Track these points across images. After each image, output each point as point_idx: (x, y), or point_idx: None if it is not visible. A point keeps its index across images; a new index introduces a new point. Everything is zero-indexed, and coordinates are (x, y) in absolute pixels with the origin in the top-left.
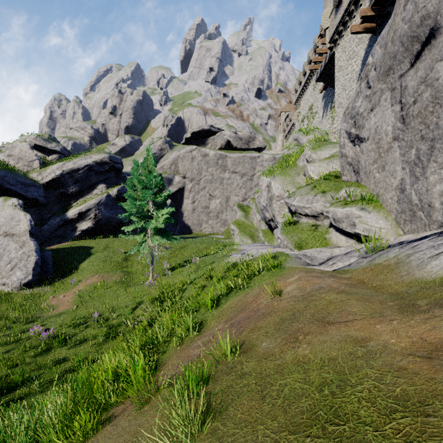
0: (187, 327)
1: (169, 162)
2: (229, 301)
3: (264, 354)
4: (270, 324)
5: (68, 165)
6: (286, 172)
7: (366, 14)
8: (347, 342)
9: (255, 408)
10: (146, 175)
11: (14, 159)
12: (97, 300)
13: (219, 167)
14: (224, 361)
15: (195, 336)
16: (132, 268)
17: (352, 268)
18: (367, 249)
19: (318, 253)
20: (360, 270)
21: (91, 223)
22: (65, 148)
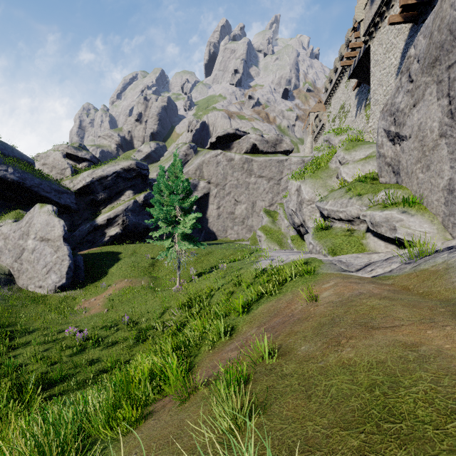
0: (219, 331)
1: (194, 167)
2: (260, 307)
3: (305, 356)
4: (308, 328)
5: (98, 172)
6: (317, 175)
7: (406, 3)
8: (396, 347)
9: (301, 406)
10: (173, 180)
11: (48, 168)
12: (127, 304)
13: (244, 172)
14: (262, 363)
15: (227, 341)
16: (159, 274)
17: (394, 275)
18: (411, 254)
19: (354, 259)
20: (404, 276)
21: (118, 229)
22: (94, 156)
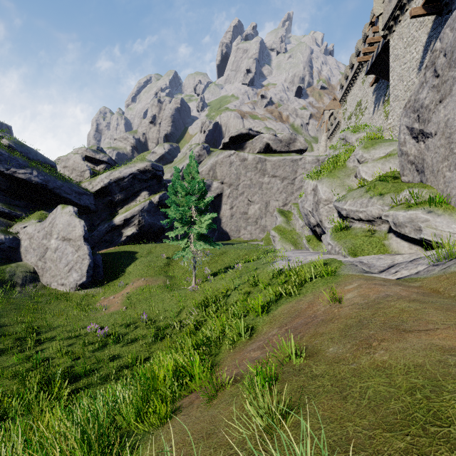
0: (239, 330)
1: (208, 168)
2: (280, 307)
3: (334, 358)
4: (334, 330)
5: (115, 174)
6: (334, 174)
7: None
8: (433, 351)
9: (337, 406)
10: (189, 181)
11: (68, 170)
12: (144, 303)
13: (258, 172)
14: (289, 364)
15: (247, 340)
16: (174, 273)
17: (421, 277)
18: (439, 256)
19: (376, 260)
20: (433, 278)
21: (135, 229)
22: (111, 158)
